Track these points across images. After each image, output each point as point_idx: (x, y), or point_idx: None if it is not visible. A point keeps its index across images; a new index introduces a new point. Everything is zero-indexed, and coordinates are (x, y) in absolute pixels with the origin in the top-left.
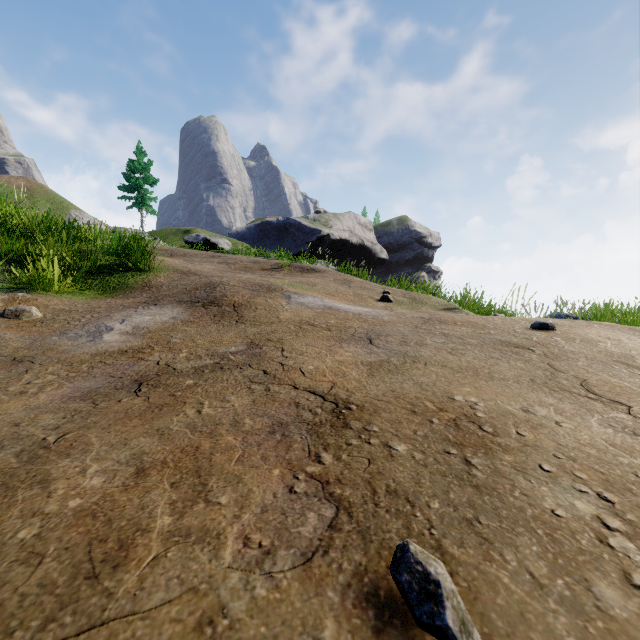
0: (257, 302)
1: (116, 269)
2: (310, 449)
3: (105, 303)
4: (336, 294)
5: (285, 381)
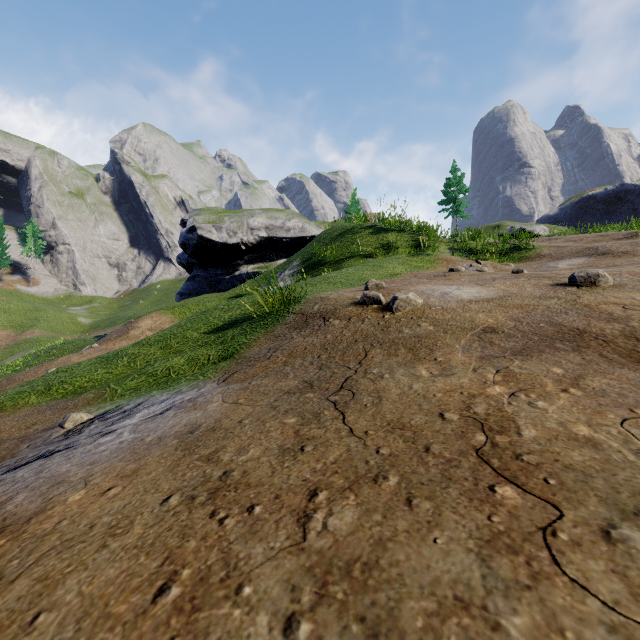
0: (639, 249)
1: (513, 250)
2: None
3: (529, 263)
4: None
5: None
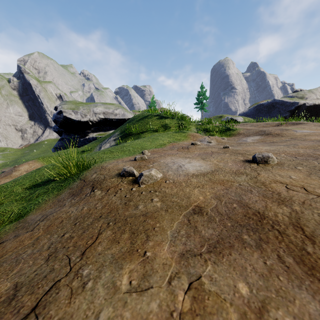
0: (284, 133)
1: (227, 130)
2: (317, 141)
3: (234, 137)
4: (316, 130)
5: (307, 140)
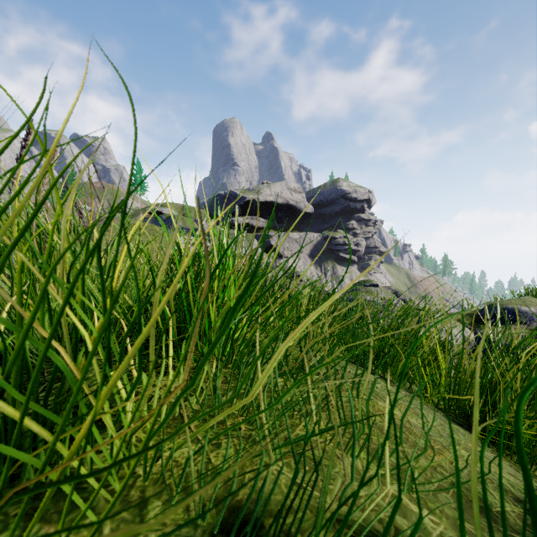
0: None
1: None
2: None
3: None
4: None
5: None
